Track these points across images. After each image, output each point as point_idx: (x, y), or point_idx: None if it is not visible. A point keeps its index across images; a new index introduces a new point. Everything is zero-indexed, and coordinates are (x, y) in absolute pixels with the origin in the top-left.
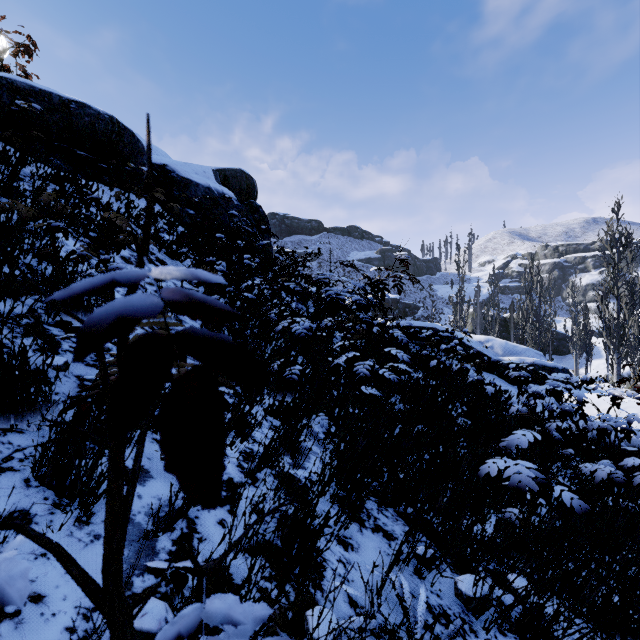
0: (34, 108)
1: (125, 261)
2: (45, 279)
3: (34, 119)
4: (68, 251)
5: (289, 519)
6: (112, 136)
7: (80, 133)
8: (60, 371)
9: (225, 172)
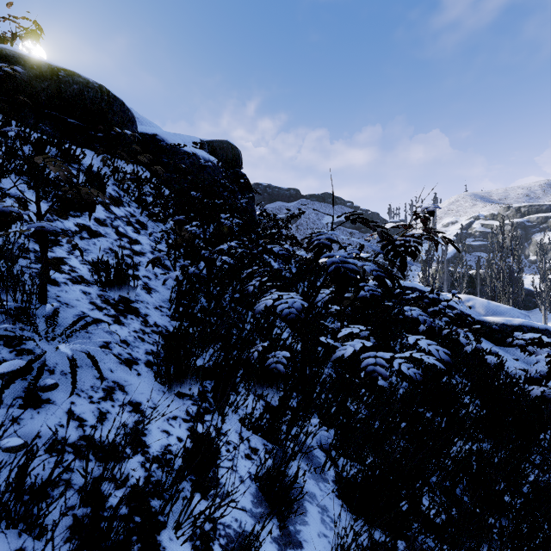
0: (23, 75)
1: (98, 223)
2: None
3: (23, 86)
4: None
5: None
6: (101, 104)
7: (69, 100)
8: None
9: (213, 143)
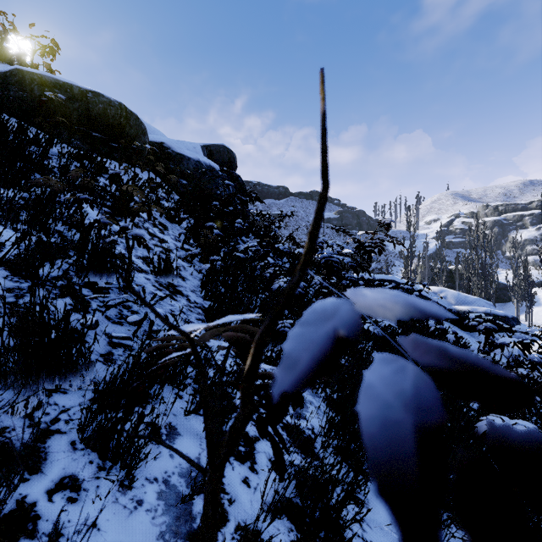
0: (59, 98)
1: (134, 226)
2: (76, 245)
3: (59, 107)
4: (89, 218)
5: (308, 479)
6: (121, 119)
7: (95, 118)
8: (92, 329)
9: (210, 147)
